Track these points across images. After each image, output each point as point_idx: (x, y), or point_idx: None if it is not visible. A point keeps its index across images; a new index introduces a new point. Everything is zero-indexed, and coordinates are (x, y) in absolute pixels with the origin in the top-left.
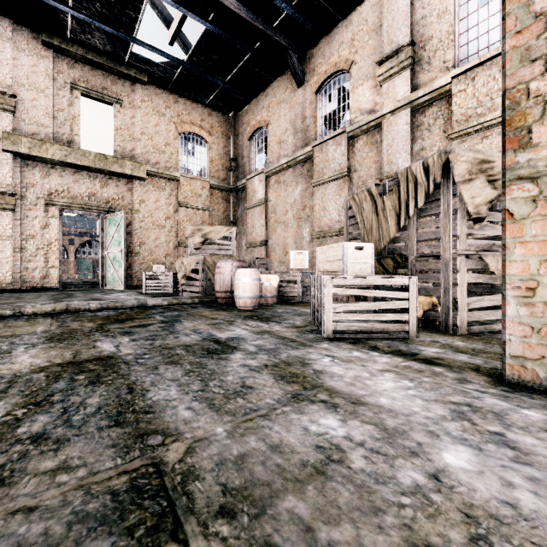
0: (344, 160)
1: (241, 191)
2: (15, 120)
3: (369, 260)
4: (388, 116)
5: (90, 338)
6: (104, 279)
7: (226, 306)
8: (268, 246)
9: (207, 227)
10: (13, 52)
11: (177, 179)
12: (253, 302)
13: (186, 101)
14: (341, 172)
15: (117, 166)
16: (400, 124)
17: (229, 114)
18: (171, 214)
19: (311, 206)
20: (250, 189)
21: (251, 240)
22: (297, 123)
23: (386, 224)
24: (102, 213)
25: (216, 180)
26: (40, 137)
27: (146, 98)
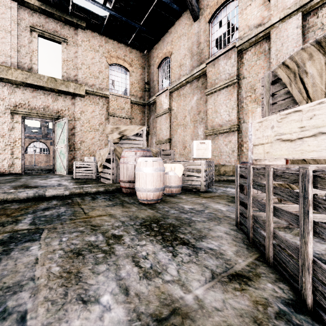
0: (233, 70)
1: (152, 105)
2: None
3: None
4: (277, 25)
5: None
6: (55, 167)
7: (128, 196)
8: (171, 143)
9: (123, 126)
10: None
11: (107, 96)
12: (155, 196)
13: (114, 42)
14: (231, 79)
15: (64, 86)
16: (290, 29)
17: (144, 52)
18: (103, 121)
19: (205, 110)
20: (159, 102)
21: (159, 139)
22: (193, 49)
23: None
24: (54, 120)
25: (135, 98)
26: (7, 64)
27: (85, 39)
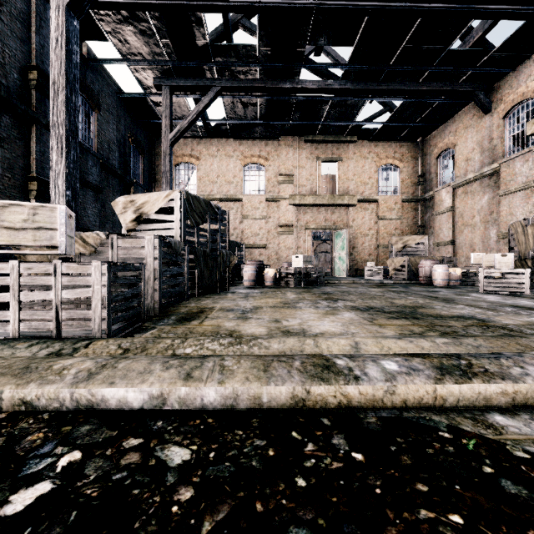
0: (531, 173)
1: (428, 201)
2: (293, 187)
3: (510, 261)
4: None
5: (383, 288)
6: (333, 271)
7: (426, 284)
8: (455, 245)
9: (406, 237)
10: (292, 152)
11: (376, 200)
12: (444, 282)
13: (383, 142)
14: (527, 184)
15: (340, 200)
16: None
17: (417, 140)
18: (372, 225)
19: (498, 211)
20: (438, 199)
21: (438, 240)
22: (483, 144)
23: (528, 241)
24: (331, 230)
25: (406, 195)
26: (303, 193)
27: (356, 151)
